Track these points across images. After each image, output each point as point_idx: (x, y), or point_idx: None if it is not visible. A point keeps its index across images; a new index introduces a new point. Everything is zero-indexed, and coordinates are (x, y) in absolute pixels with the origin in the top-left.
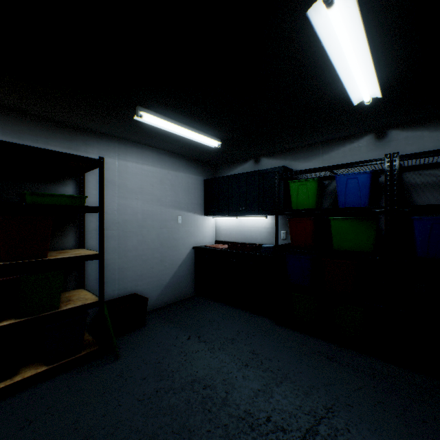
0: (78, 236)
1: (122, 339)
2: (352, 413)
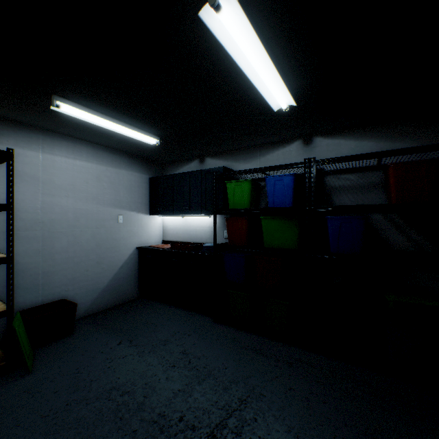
0: None
1: (41, 351)
2: (263, 402)
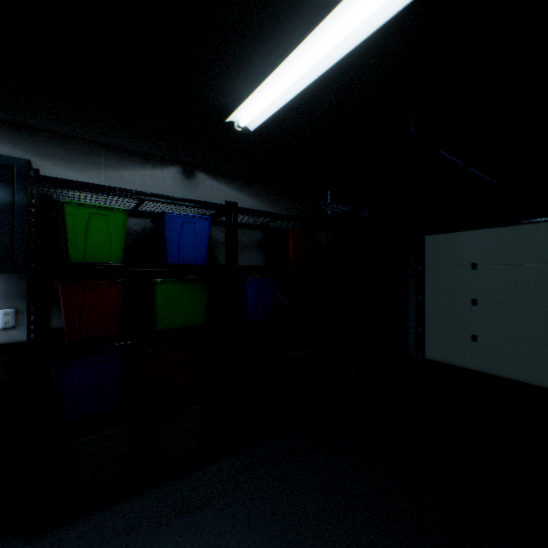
0: None
1: None
2: None
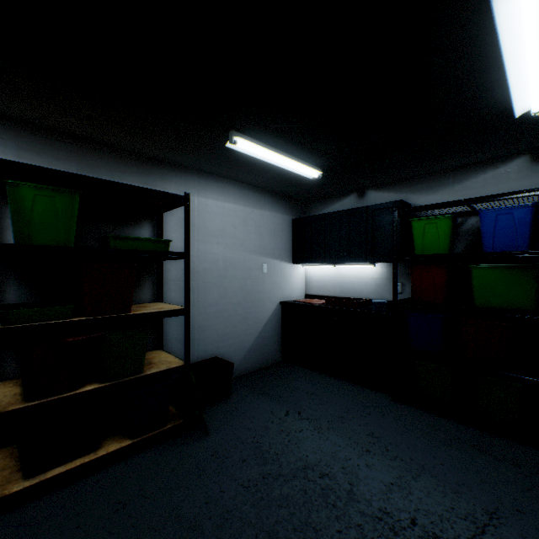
0: (155, 287)
1: (206, 412)
2: (525, 522)
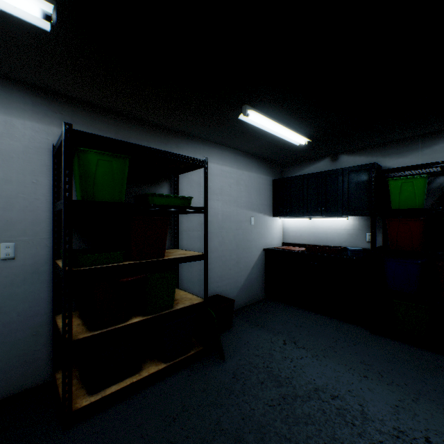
0: (172, 236)
1: None
2: None
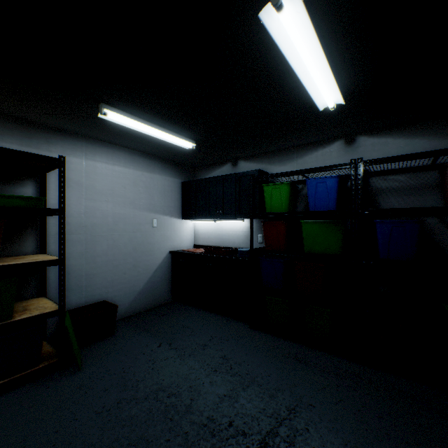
0: (39, 240)
1: (87, 350)
2: (313, 413)
